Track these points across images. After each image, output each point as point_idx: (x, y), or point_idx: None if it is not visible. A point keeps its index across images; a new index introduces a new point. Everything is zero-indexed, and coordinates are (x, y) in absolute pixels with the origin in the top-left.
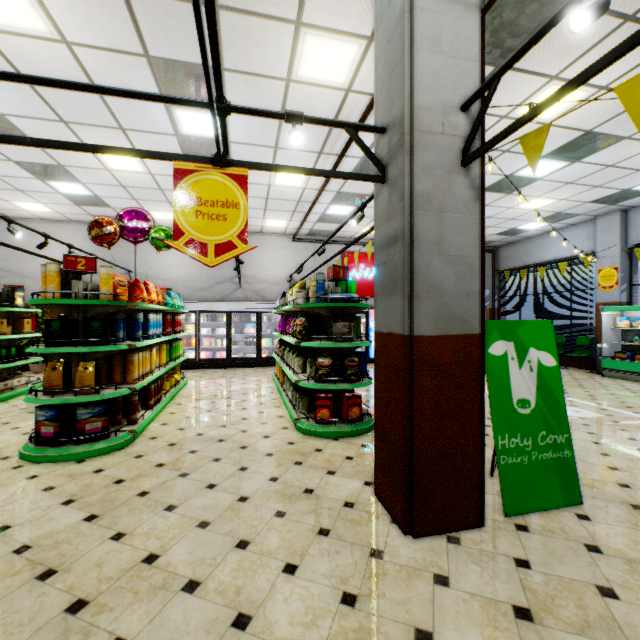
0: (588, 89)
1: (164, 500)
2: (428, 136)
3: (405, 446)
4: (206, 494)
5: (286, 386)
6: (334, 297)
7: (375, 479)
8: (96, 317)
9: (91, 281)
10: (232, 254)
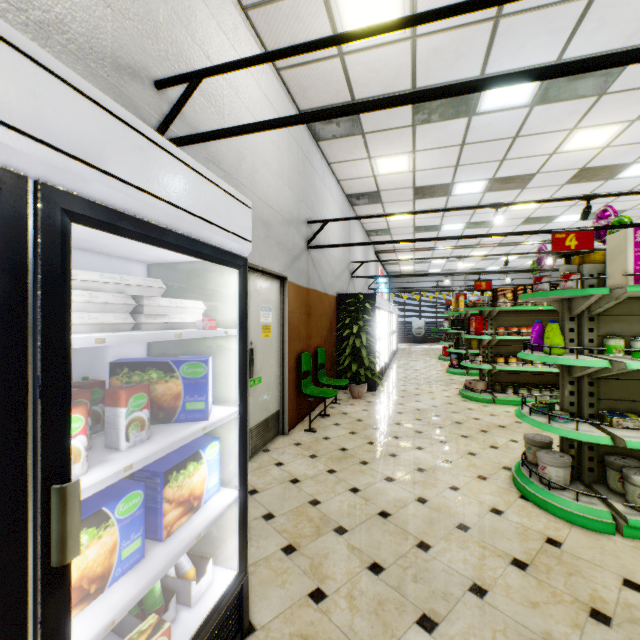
0: None
1: None
2: None
3: None
4: None
5: None
6: None
7: None
8: None
9: None
10: None
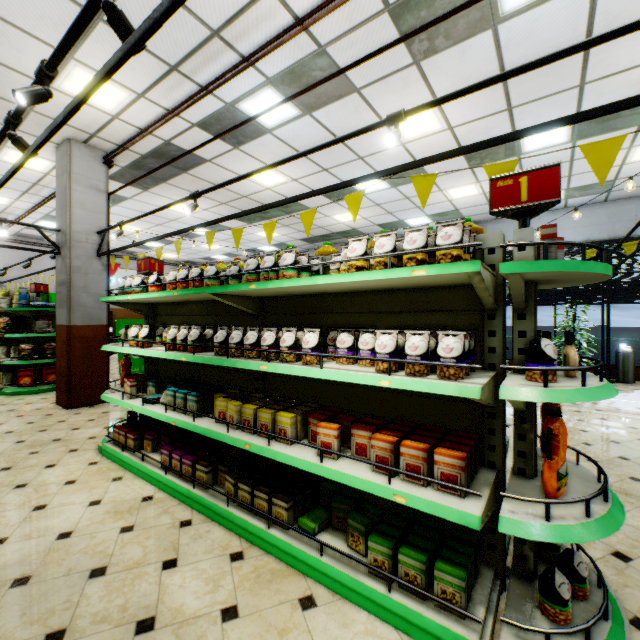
0: (199, 208)
1: None
2: (80, 243)
3: (68, 372)
4: None
5: None
6: (35, 304)
7: (57, 397)
8: None
9: None
10: None
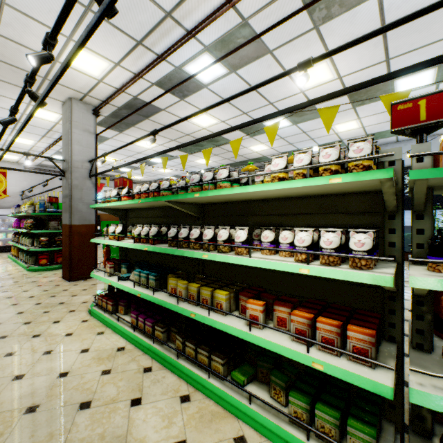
0: (156, 144)
1: None
2: (77, 169)
3: (70, 256)
4: None
5: (21, 257)
6: (50, 210)
7: (63, 273)
8: None
9: None
10: (0, 198)
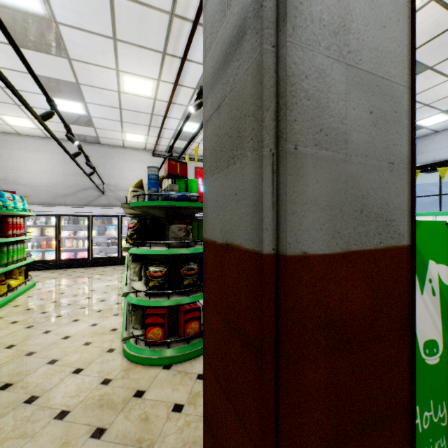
0: None
1: None
2: None
3: None
4: None
5: None
6: (167, 194)
7: None
8: None
9: None
10: None
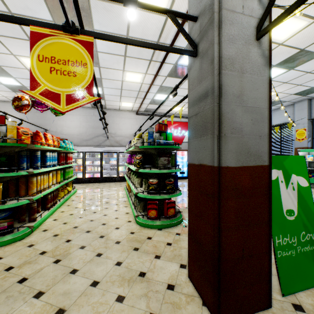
0: (308, 20)
1: (36, 286)
2: (232, 14)
3: (215, 251)
4: (68, 279)
5: (131, 194)
6: (159, 142)
7: (188, 266)
8: (8, 154)
9: (6, 131)
10: (81, 103)
